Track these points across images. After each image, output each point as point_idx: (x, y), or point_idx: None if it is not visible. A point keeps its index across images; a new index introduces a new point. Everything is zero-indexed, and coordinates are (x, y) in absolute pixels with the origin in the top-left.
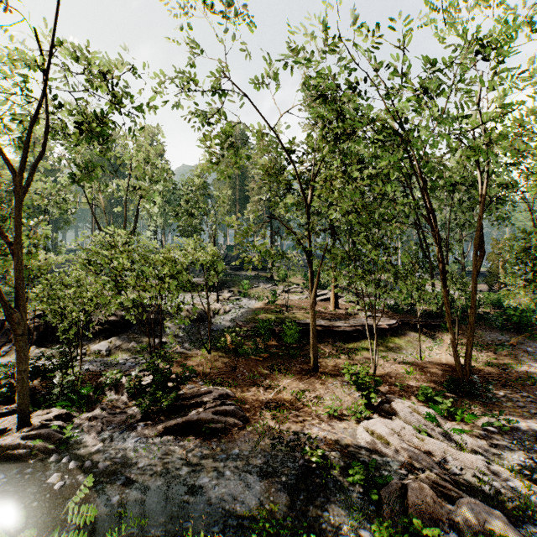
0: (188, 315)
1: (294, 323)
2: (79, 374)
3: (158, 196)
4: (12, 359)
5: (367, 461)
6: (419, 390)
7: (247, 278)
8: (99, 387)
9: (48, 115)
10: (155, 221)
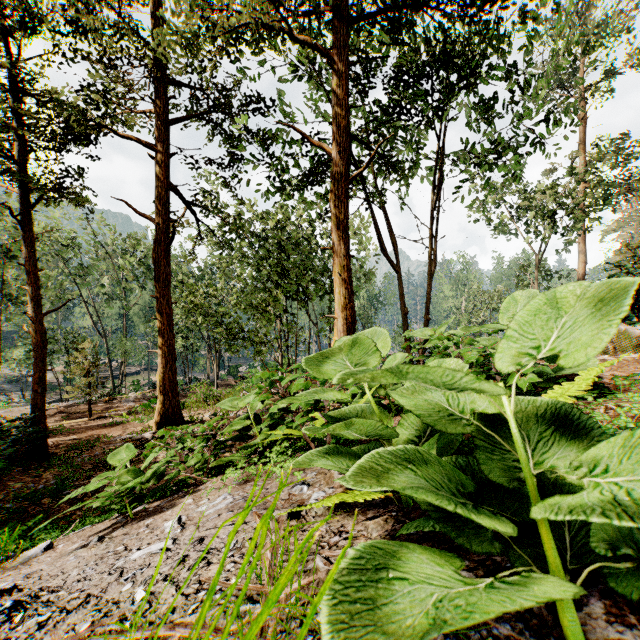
0: (5, 380)
1: None
2: None
3: None
4: None
5: None
6: None
7: None
8: None
9: None
10: None
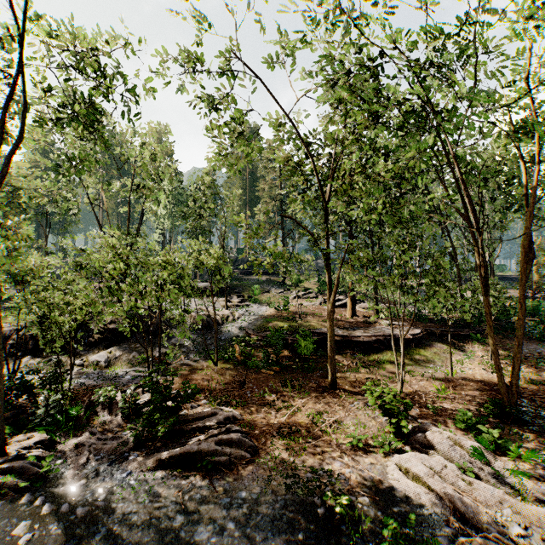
0: (194, 323)
1: (308, 332)
2: (68, 392)
3: (162, 196)
4: (5, 370)
5: (403, 512)
6: (456, 415)
7: (258, 283)
8: (92, 405)
9: (26, 96)
10: (163, 223)
